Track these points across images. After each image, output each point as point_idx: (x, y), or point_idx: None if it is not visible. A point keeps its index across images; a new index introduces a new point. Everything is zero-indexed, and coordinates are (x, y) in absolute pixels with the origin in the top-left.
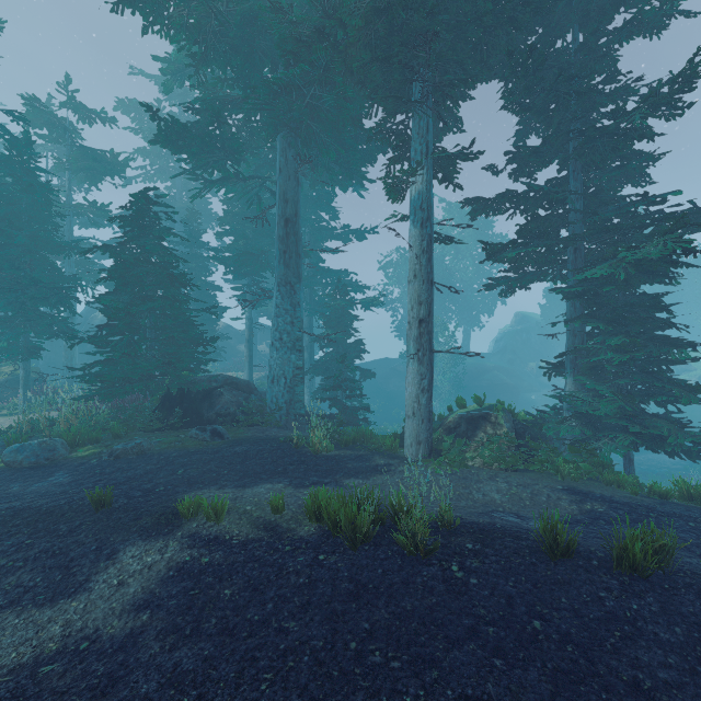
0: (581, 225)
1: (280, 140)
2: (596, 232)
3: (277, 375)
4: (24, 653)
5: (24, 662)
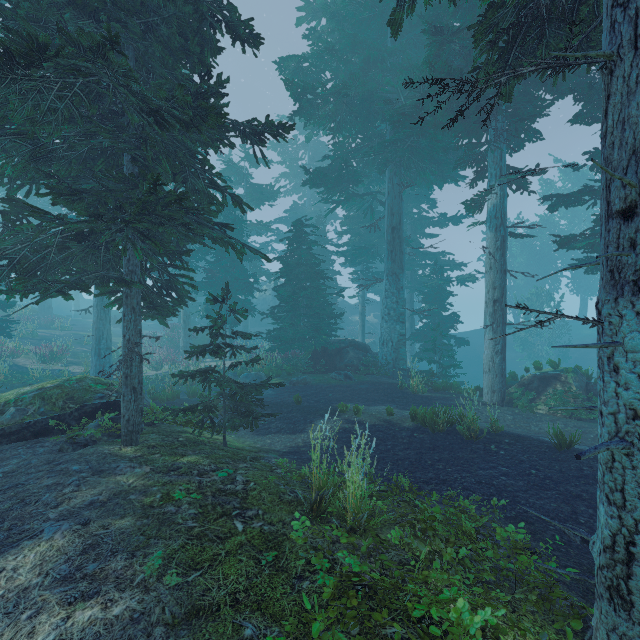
0: None
1: (388, 171)
2: None
3: (386, 339)
4: (292, 444)
5: (294, 446)
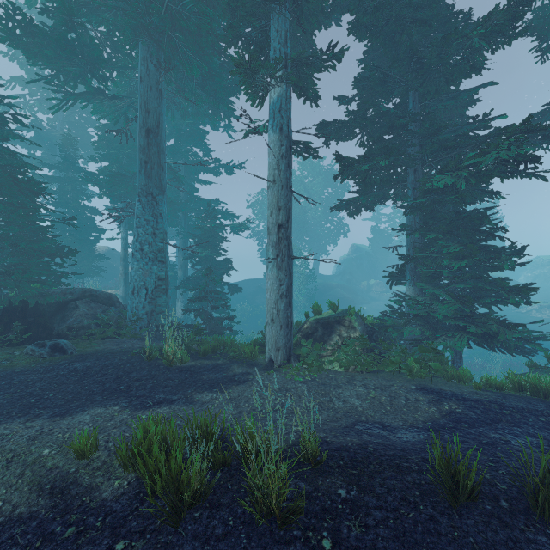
0: (419, 149)
1: (141, 49)
2: (436, 151)
3: (137, 286)
4: None
5: None
